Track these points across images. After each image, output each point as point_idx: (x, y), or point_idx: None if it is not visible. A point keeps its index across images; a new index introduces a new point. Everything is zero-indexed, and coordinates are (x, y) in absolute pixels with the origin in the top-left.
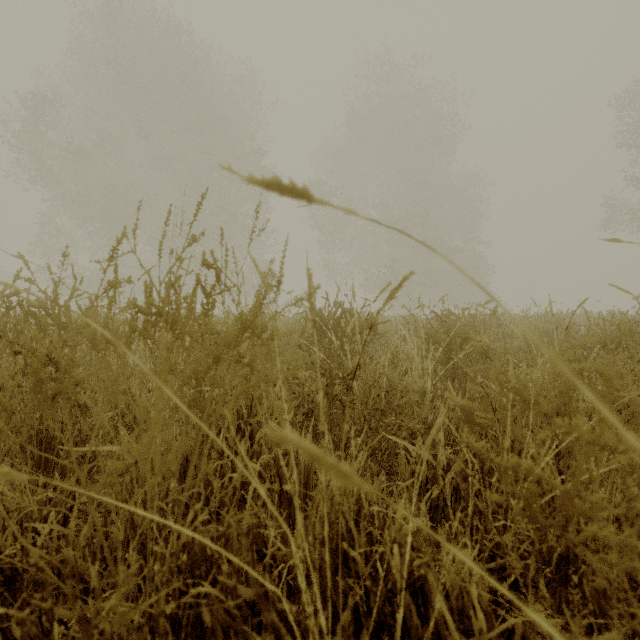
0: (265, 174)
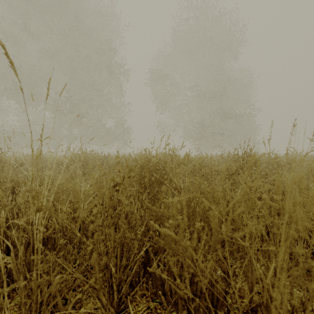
0: (121, 63)
